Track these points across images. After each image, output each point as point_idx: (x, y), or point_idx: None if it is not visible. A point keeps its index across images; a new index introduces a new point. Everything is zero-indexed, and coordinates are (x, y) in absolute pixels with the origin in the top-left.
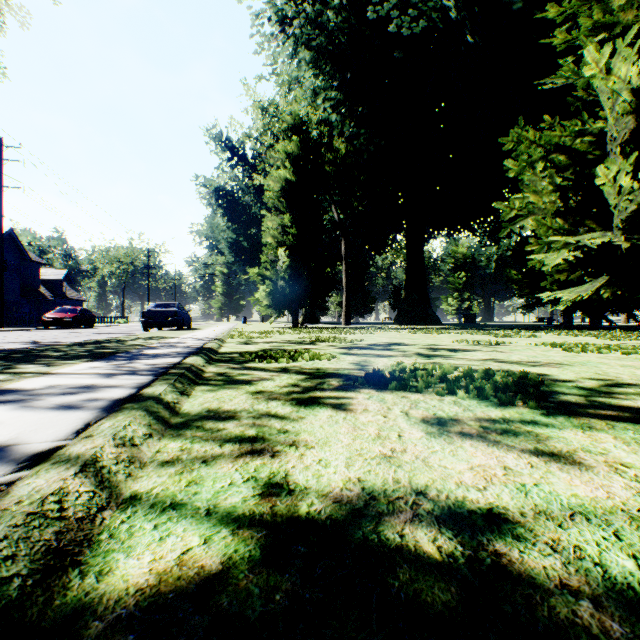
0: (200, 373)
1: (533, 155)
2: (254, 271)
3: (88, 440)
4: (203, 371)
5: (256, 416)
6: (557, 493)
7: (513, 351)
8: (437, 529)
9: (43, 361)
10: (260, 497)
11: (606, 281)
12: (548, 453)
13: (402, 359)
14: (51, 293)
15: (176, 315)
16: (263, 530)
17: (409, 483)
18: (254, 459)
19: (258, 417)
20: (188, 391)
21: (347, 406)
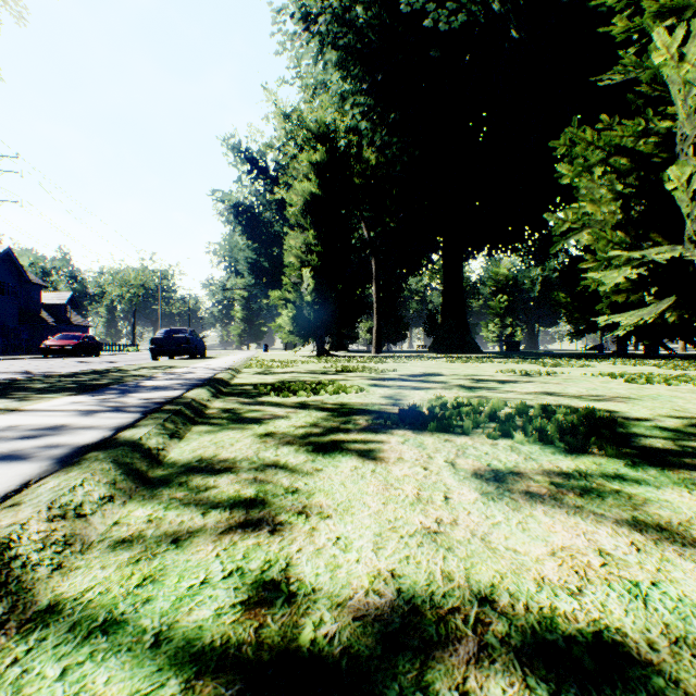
0: (202, 409)
1: (590, 158)
2: (275, 294)
3: (10, 511)
4: (206, 407)
5: (260, 468)
6: (692, 601)
7: (568, 382)
8: (521, 680)
9: (19, 395)
10: (243, 608)
11: (673, 303)
12: (654, 527)
13: (441, 392)
14: (54, 318)
15: (188, 342)
16: (236, 681)
17: (467, 581)
18: (246, 537)
19: (262, 469)
20: (181, 433)
21: (377, 453)
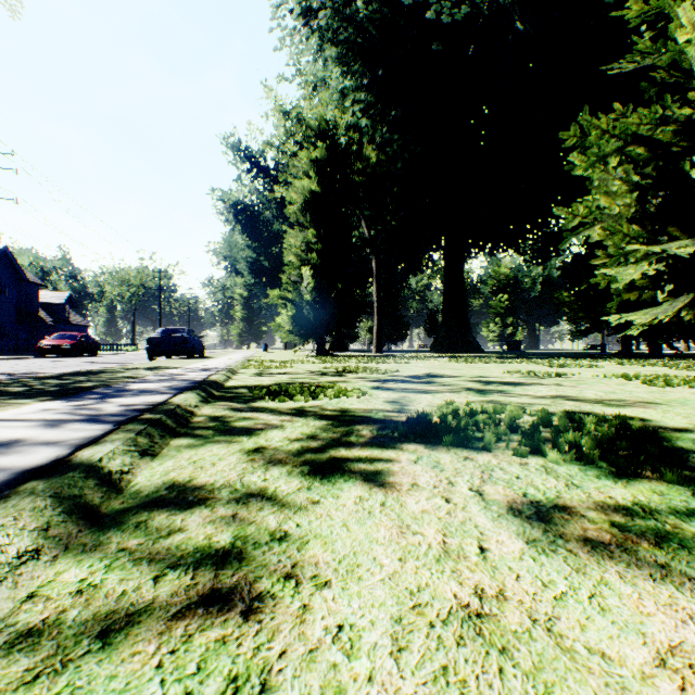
0: (187, 417)
1: (605, 148)
2: (275, 293)
3: None
4: (193, 414)
5: (242, 499)
6: None
7: (582, 385)
8: None
9: None
10: None
11: (691, 300)
12: None
13: (450, 396)
14: (52, 318)
15: (185, 342)
16: None
17: None
18: (207, 624)
19: (244, 501)
20: (156, 448)
21: (386, 477)
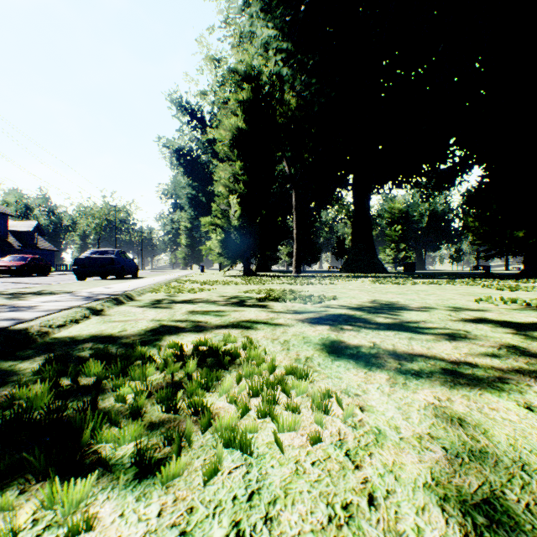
0: None
1: None
2: (206, 220)
3: None
4: None
5: None
6: None
7: None
8: None
9: None
10: None
11: None
12: None
13: None
14: (20, 243)
15: (113, 263)
16: None
17: None
18: None
19: None
20: None
21: None
